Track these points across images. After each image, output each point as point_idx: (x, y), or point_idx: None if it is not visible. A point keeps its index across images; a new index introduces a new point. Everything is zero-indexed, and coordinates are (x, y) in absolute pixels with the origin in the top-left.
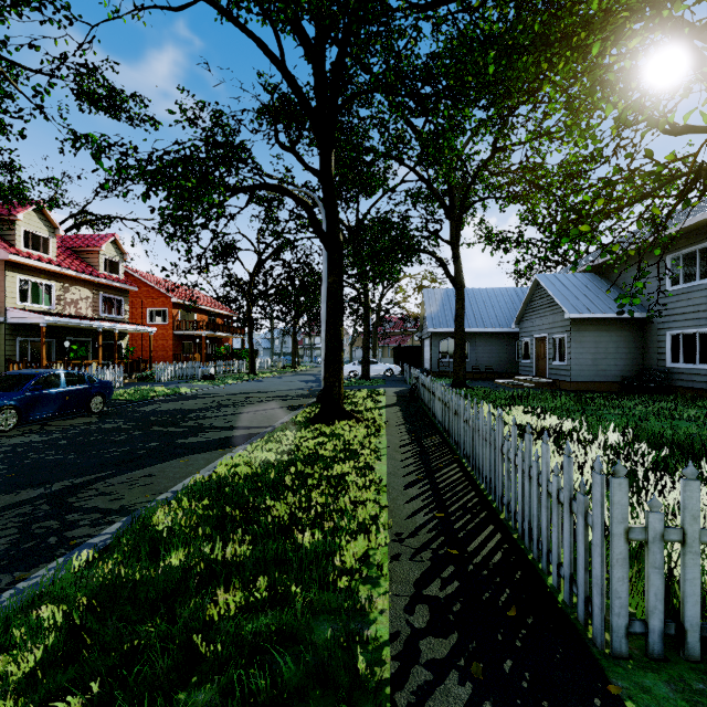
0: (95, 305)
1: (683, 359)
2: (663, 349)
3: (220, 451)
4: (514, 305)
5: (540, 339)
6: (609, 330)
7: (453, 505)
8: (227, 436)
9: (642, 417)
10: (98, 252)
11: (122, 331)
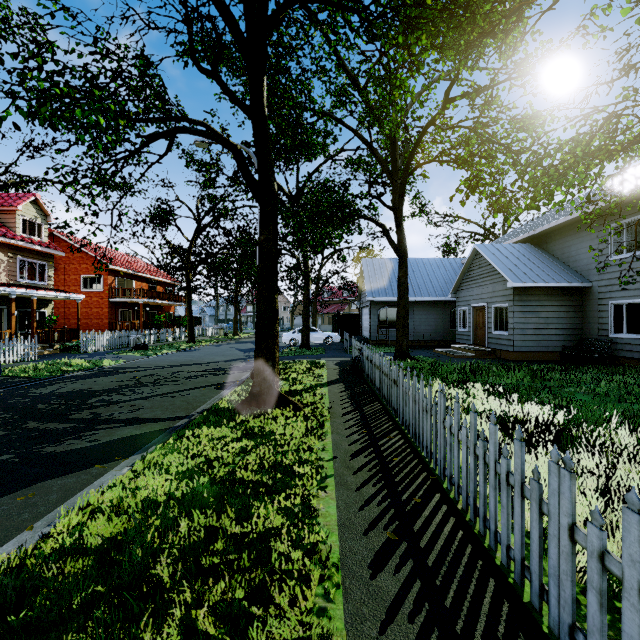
0: (11, 269)
1: (627, 329)
2: (604, 319)
3: (96, 468)
4: (449, 275)
5: (479, 308)
6: (550, 300)
7: (471, 633)
8: (120, 438)
9: (616, 397)
10: (15, 212)
11: (45, 299)
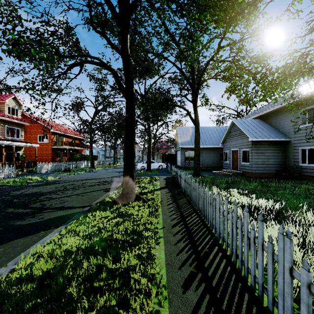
0: (2, 132)
1: (308, 161)
2: (297, 156)
3: (42, 233)
4: (219, 135)
5: (234, 151)
6: (270, 147)
7: None
8: (55, 217)
9: (304, 195)
10: (4, 103)
11: (19, 146)
